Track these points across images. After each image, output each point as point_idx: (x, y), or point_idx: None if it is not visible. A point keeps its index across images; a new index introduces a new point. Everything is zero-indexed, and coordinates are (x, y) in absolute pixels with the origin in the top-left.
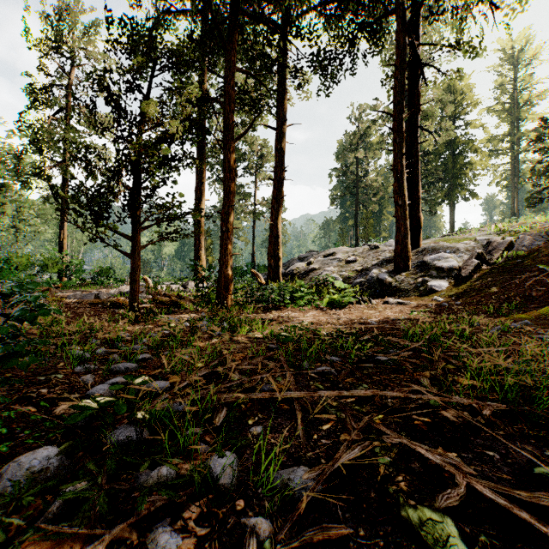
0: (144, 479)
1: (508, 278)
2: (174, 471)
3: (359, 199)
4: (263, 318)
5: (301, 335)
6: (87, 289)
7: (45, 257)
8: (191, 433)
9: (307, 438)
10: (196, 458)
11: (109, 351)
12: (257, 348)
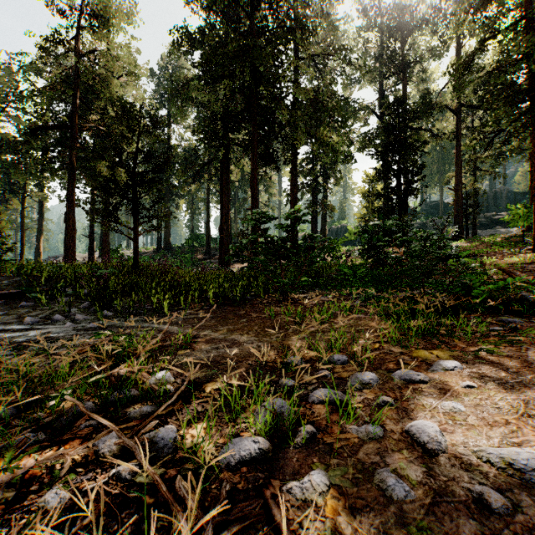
0: None
1: None
2: None
3: None
4: None
5: None
6: None
7: None
8: None
9: None
10: None
11: None
12: None
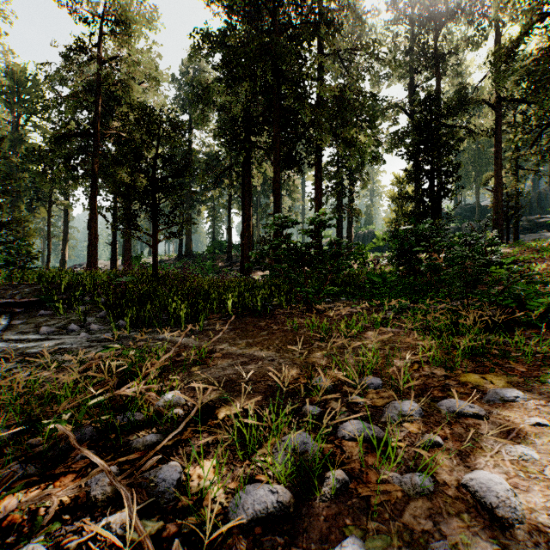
0: None
1: None
2: None
3: None
4: None
5: None
6: None
7: None
8: None
9: None
10: None
11: None
12: None
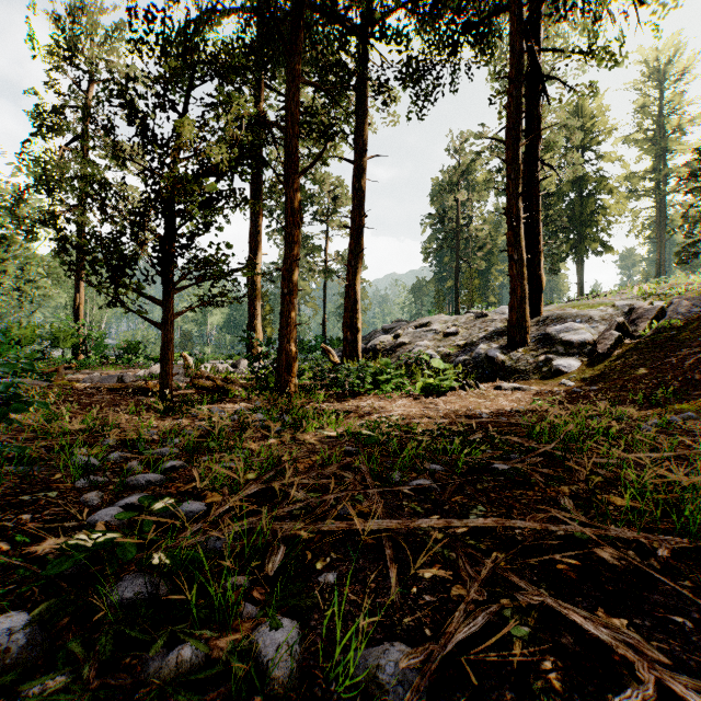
0: (156, 667)
1: (660, 355)
2: (203, 651)
3: (460, 254)
4: (337, 409)
5: (388, 433)
6: (109, 370)
7: (56, 329)
8: (232, 586)
9: (402, 593)
10: (238, 628)
11: (126, 456)
12: (329, 453)
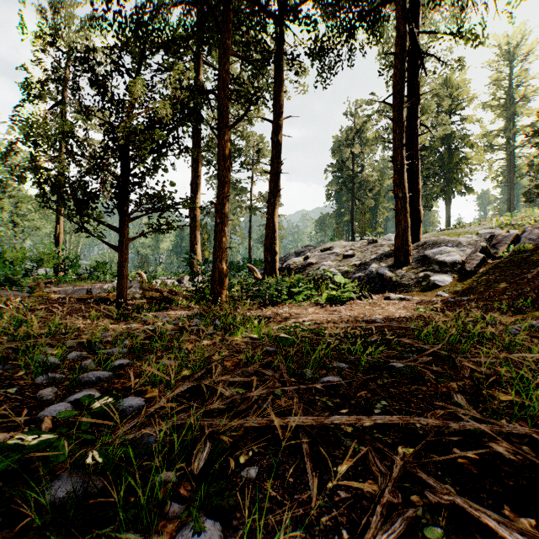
0: None
1: (517, 272)
2: None
3: (355, 194)
4: (260, 315)
5: (301, 336)
6: (81, 284)
7: (41, 252)
8: (161, 482)
9: (319, 488)
10: (163, 529)
11: (81, 356)
12: (253, 352)
